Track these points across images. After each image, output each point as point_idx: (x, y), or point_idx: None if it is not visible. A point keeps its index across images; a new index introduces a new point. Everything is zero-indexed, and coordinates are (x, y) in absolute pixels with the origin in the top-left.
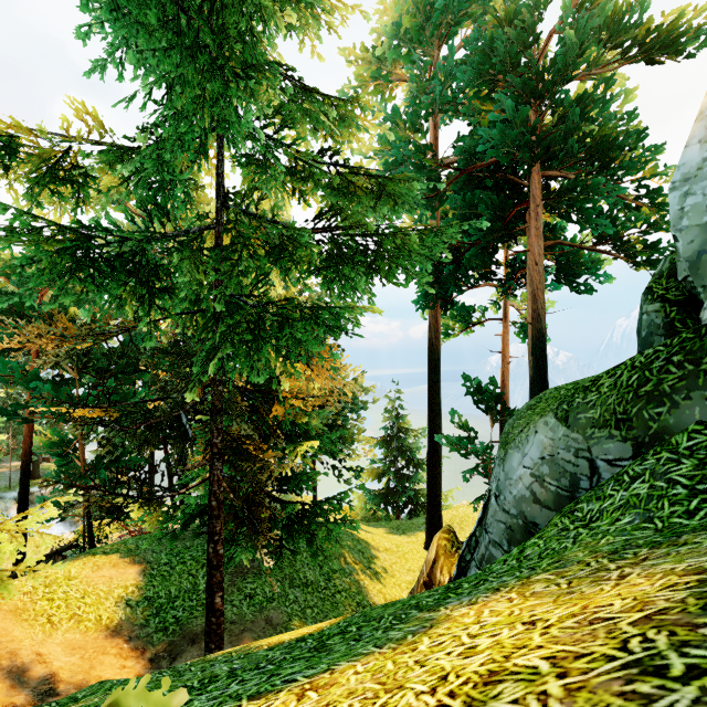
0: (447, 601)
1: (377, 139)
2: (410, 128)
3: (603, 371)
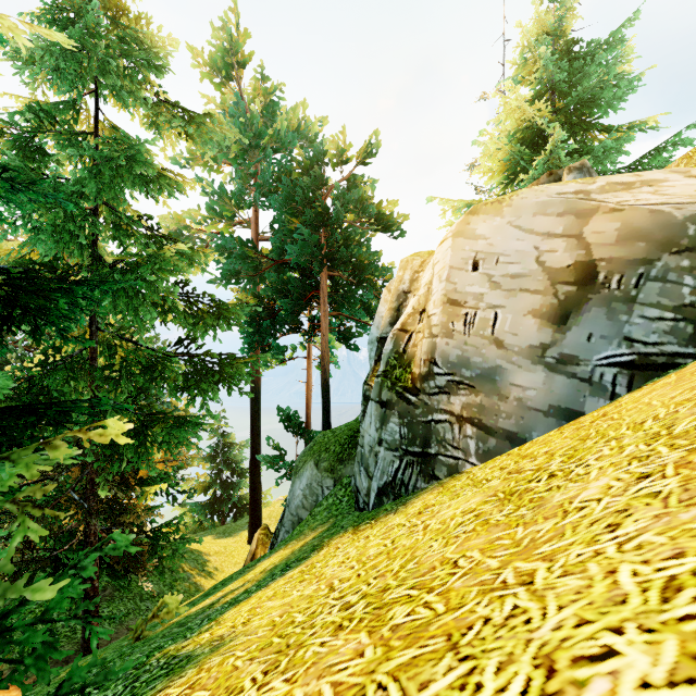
0: (260, 561)
1: (207, 209)
2: (236, 207)
3: (335, 439)
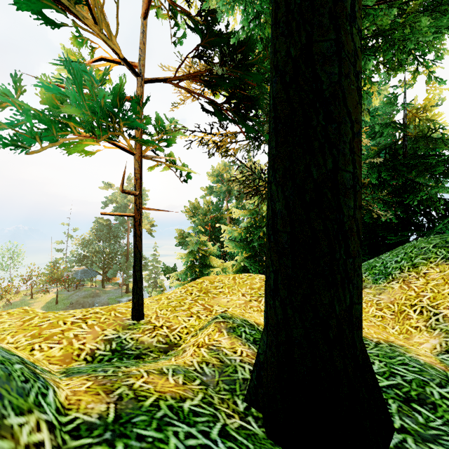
0: None
1: None
2: None
3: None
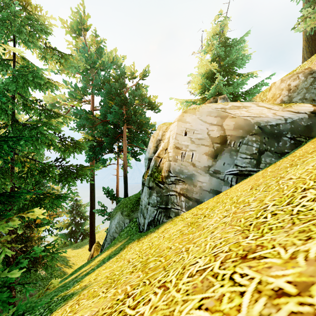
0: (96, 257)
1: (68, 94)
2: (83, 94)
3: (130, 201)
